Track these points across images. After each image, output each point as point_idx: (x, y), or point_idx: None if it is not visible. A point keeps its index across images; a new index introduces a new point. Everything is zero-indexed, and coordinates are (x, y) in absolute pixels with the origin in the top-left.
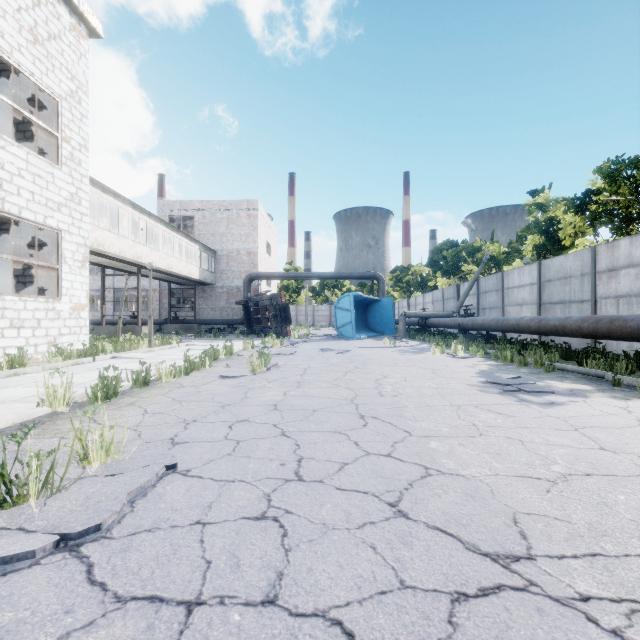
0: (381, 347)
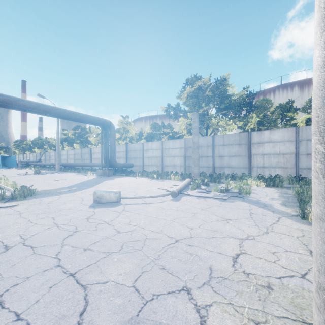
0: (13, 169)
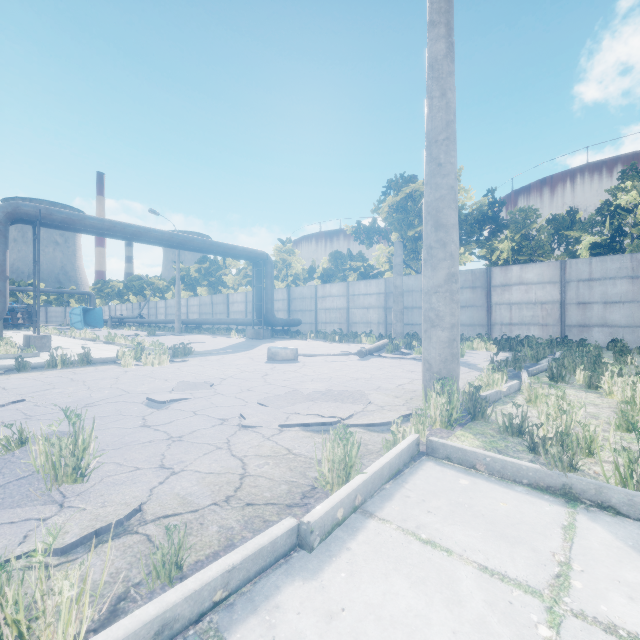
0: (104, 330)
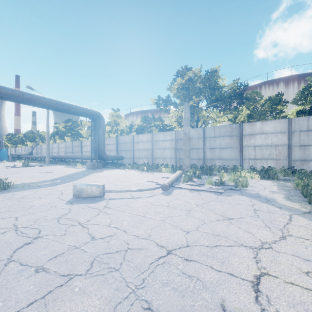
0: (3, 162)
